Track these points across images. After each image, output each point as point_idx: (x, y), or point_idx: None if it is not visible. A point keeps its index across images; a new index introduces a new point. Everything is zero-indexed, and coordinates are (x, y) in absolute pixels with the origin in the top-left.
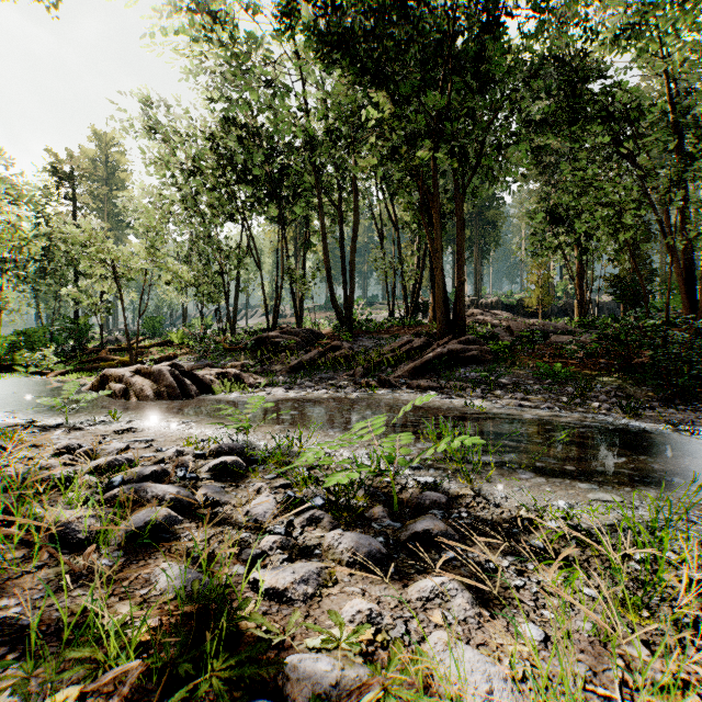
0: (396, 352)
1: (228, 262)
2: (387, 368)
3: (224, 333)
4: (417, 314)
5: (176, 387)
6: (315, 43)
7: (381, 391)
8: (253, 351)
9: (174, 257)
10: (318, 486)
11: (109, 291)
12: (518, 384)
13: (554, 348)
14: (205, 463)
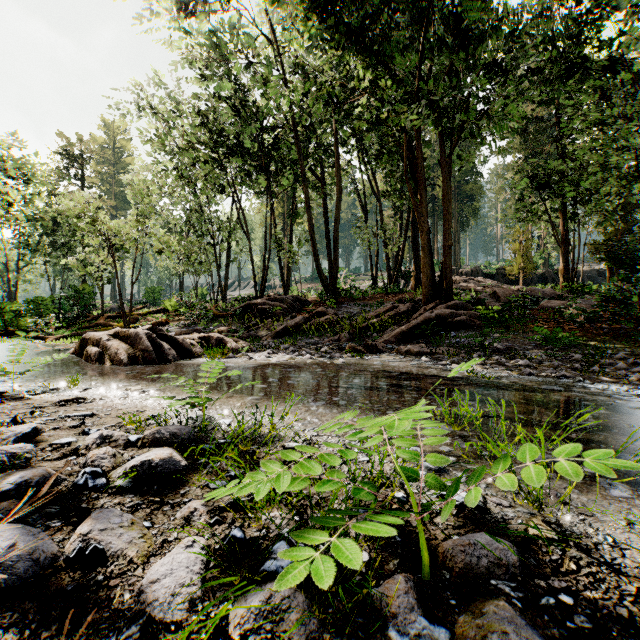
0: (381, 317)
1: (219, 234)
2: (373, 332)
3: (215, 301)
4: (398, 283)
5: (151, 351)
6: (300, 7)
7: (367, 356)
8: (242, 317)
9: (173, 232)
10: (288, 507)
11: (106, 260)
12: (516, 350)
13: (546, 313)
14: (133, 456)
